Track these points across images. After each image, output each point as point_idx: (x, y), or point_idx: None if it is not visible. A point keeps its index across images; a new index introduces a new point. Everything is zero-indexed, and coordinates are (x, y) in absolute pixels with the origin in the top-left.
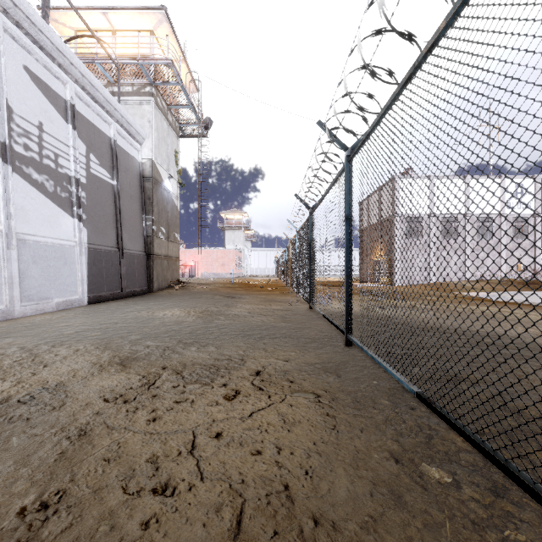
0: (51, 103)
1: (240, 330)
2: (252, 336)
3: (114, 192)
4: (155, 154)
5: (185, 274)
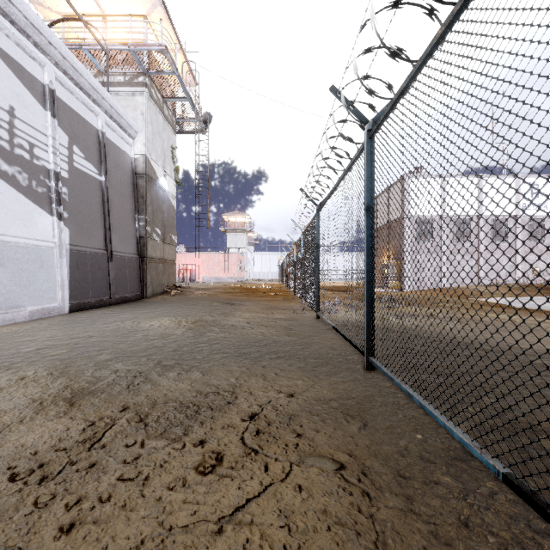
0: (25, 86)
1: (235, 347)
2: (249, 356)
3: (102, 189)
4: (149, 149)
5: (185, 278)
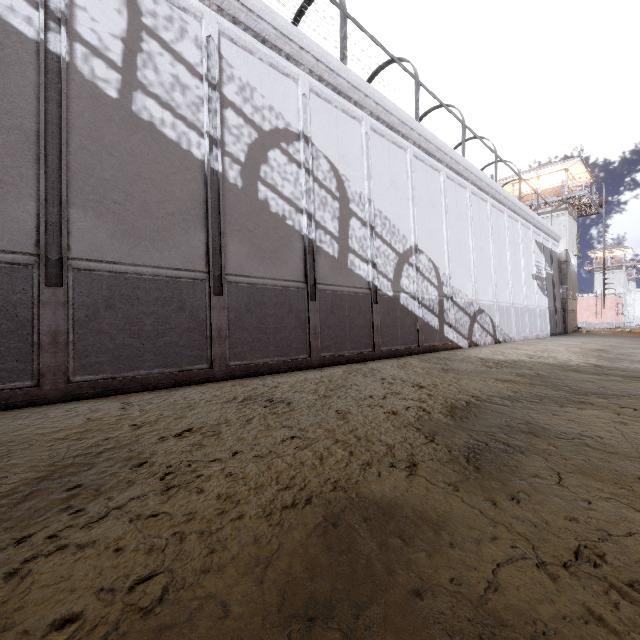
0: (538, 248)
1: None
2: None
3: (551, 278)
4: (567, 246)
5: None
